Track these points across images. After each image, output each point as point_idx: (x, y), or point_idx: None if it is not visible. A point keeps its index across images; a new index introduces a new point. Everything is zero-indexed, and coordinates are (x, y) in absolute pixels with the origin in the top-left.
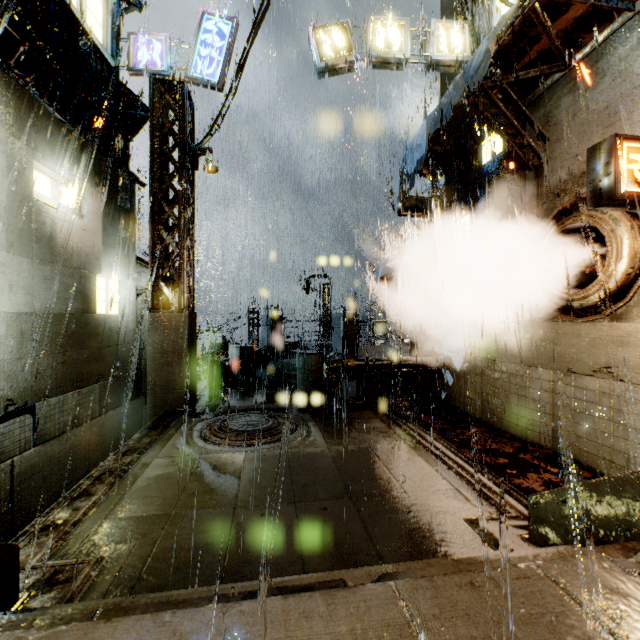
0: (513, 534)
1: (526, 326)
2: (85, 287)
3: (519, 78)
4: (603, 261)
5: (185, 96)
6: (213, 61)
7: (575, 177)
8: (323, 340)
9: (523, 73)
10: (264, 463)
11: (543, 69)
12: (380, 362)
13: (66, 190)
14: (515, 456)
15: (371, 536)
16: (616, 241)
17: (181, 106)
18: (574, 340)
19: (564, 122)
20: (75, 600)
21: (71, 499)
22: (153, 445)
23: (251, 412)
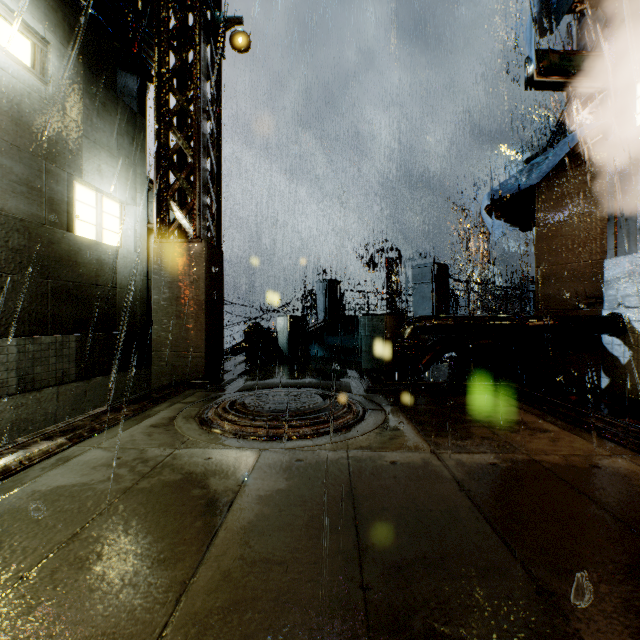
0: None
1: None
2: (48, 187)
3: None
4: None
5: None
6: None
7: None
8: None
9: None
10: (293, 479)
11: None
12: (498, 320)
13: (11, 30)
14: None
15: None
16: None
17: None
18: None
19: None
20: None
21: None
22: (112, 425)
23: (292, 388)
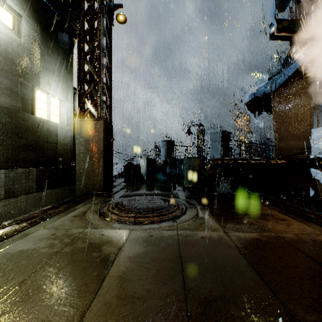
0: None
1: None
2: (21, 91)
3: None
4: None
5: None
6: None
7: None
8: None
9: None
10: (147, 247)
11: None
12: (256, 160)
13: (2, 9)
14: None
15: None
16: None
17: None
18: None
19: None
20: None
21: None
22: (53, 216)
23: (148, 196)
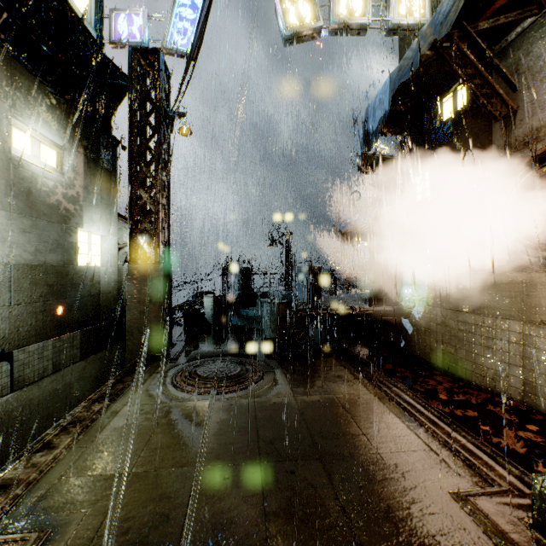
0: (512, 517)
1: (492, 277)
2: (66, 240)
3: (488, 26)
4: None
5: (160, 64)
6: (187, 32)
7: None
8: (288, 290)
9: (492, 20)
10: (230, 414)
11: (514, 14)
12: (343, 311)
13: (47, 149)
14: (484, 409)
15: (345, 512)
16: None
17: (157, 73)
18: None
19: (536, 68)
20: None
21: (32, 453)
22: (125, 391)
23: (221, 358)
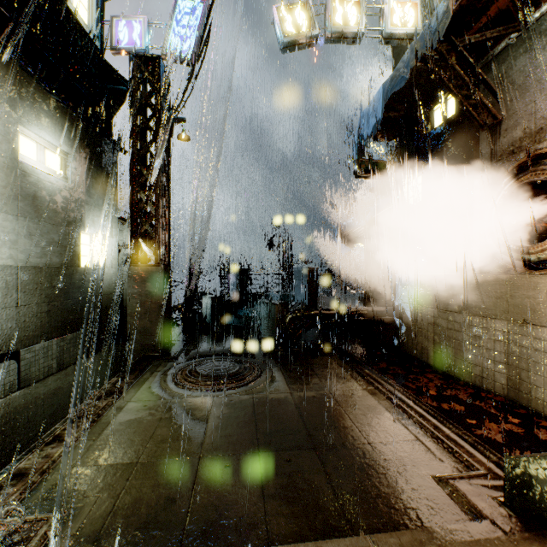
0: (487, 496)
1: (480, 278)
2: (69, 243)
3: (474, 40)
4: None
5: (161, 70)
6: (186, 39)
7: (531, 133)
8: (285, 291)
9: (478, 35)
10: (230, 409)
11: (499, 30)
12: (338, 311)
13: (51, 154)
14: (471, 403)
15: (337, 494)
16: None
17: (157, 79)
18: (531, 292)
19: (519, 81)
20: None
21: (43, 445)
22: (128, 389)
23: (220, 357)
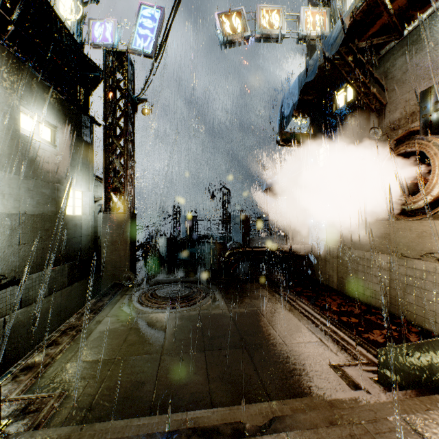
0: (366, 377)
1: (370, 223)
2: (57, 196)
3: (365, 45)
4: (426, 176)
5: (128, 62)
6: (148, 37)
7: (407, 116)
8: (224, 233)
9: (368, 41)
10: (183, 321)
11: (383, 38)
12: (265, 249)
13: (44, 127)
14: (363, 316)
15: (261, 377)
16: (438, 161)
17: (125, 69)
18: (406, 233)
19: (398, 76)
20: (41, 426)
21: (44, 347)
22: (104, 307)
23: (174, 284)
